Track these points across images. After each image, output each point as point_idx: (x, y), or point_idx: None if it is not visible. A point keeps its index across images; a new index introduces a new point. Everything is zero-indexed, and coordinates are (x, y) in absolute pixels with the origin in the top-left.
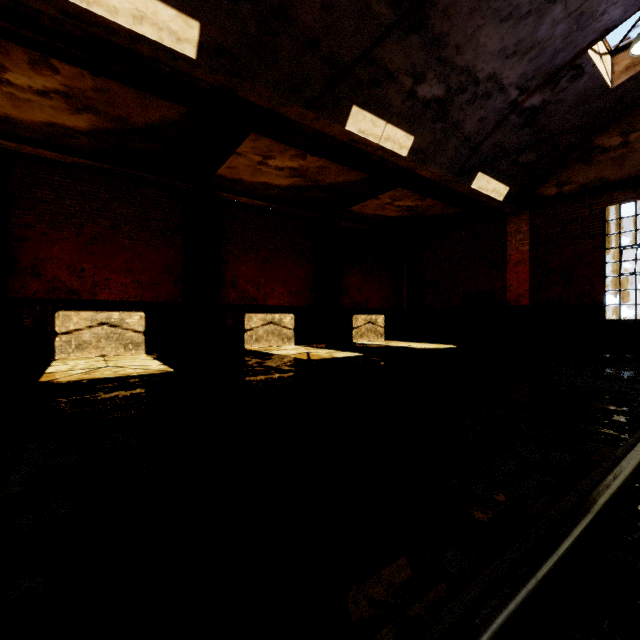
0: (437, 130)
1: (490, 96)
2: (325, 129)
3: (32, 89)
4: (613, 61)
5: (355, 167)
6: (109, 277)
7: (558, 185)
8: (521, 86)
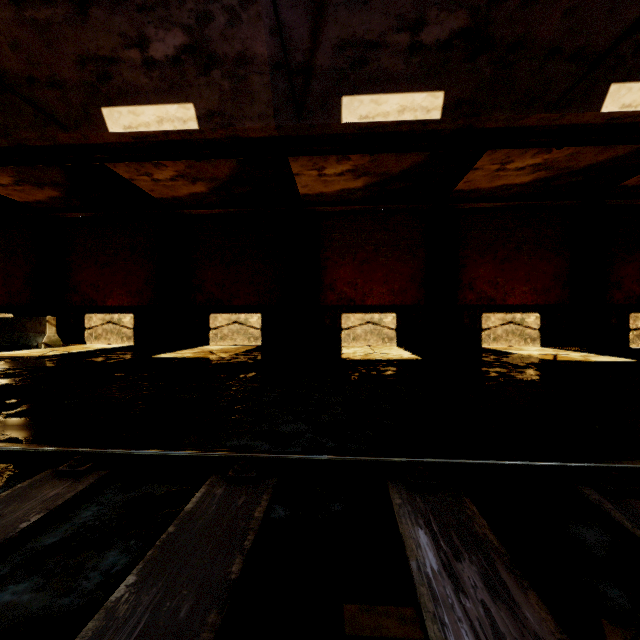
0: None
1: None
2: (572, 121)
3: (335, 174)
4: None
5: (621, 142)
6: (372, 288)
7: None
8: None
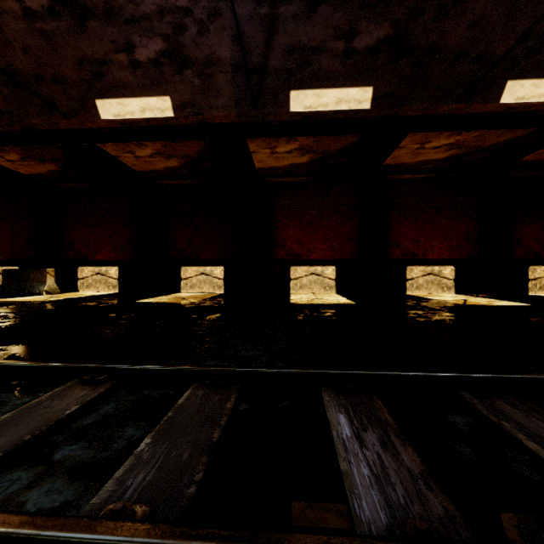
0: None
1: None
2: (477, 110)
3: (285, 152)
4: None
5: (518, 126)
6: (315, 245)
7: None
8: None
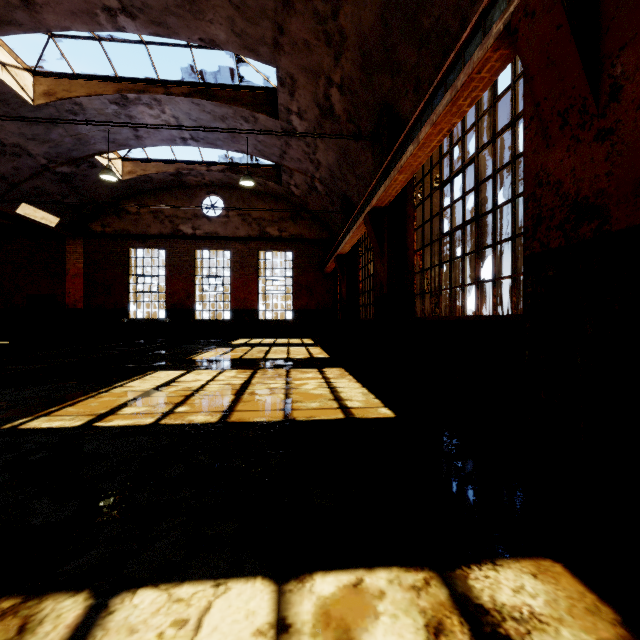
0: None
1: (21, 156)
2: None
3: None
4: (123, 164)
5: None
6: None
7: (103, 226)
8: (49, 158)
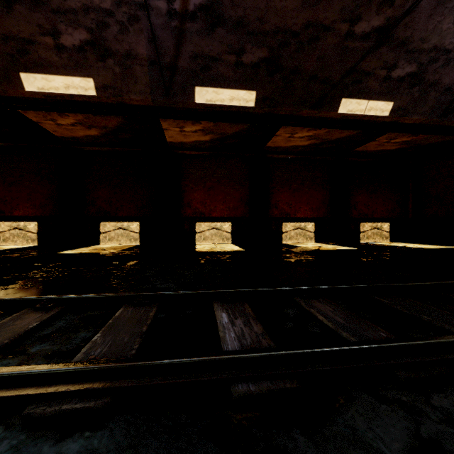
0: (414, 92)
1: None
2: (325, 115)
3: (191, 131)
4: None
5: (350, 128)
6: (216, 206)
7: None
8: None
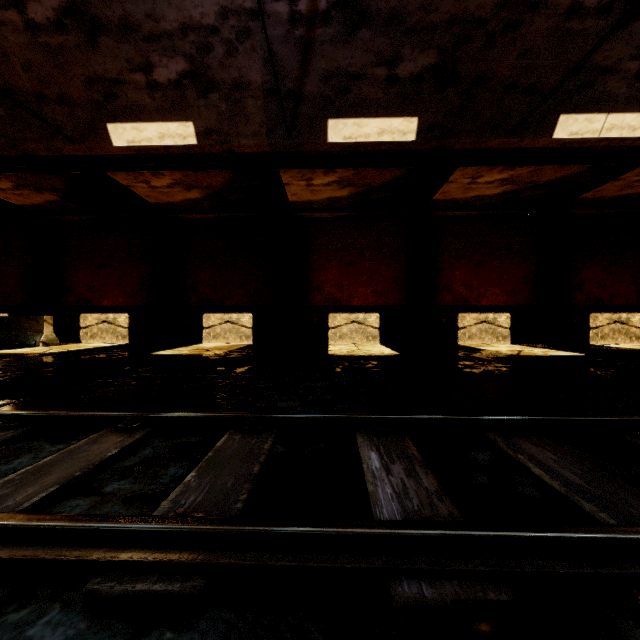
0: None
1: None
2: (530, 145)
3: (322, 184)
4: None
5: (574, 162)
6: (357, 289)
7: None
8: None
